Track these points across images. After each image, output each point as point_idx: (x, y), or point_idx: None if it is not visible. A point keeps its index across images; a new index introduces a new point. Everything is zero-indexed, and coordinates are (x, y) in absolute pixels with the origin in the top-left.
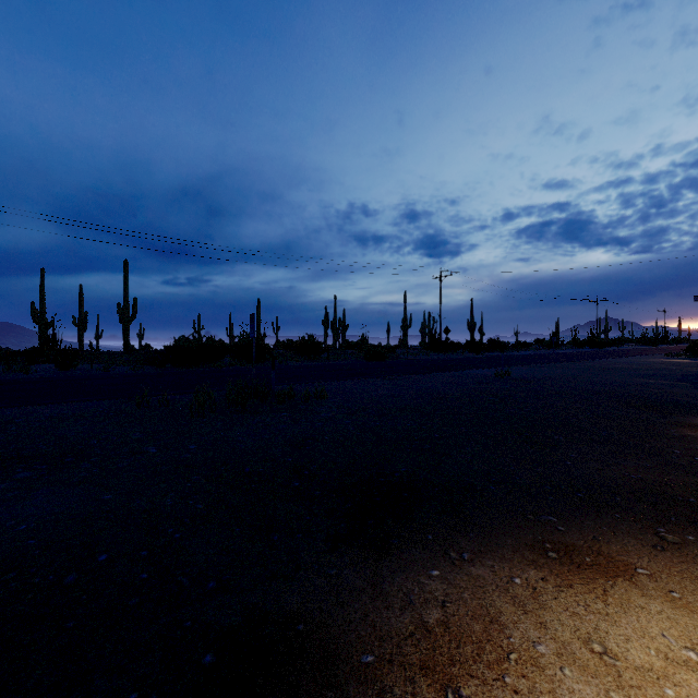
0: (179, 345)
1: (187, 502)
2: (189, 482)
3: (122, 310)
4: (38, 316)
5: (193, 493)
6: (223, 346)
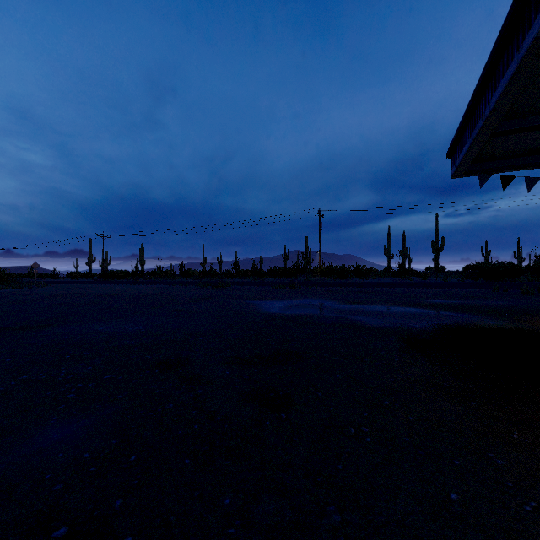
0: (488, 267)
1: (535, 305)
2: (534, 304)
3: (434, 245)
4: (387, 252)
5: (536, 305)
6: (521, 267)
